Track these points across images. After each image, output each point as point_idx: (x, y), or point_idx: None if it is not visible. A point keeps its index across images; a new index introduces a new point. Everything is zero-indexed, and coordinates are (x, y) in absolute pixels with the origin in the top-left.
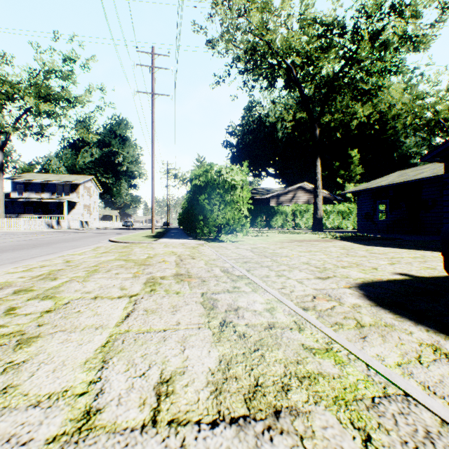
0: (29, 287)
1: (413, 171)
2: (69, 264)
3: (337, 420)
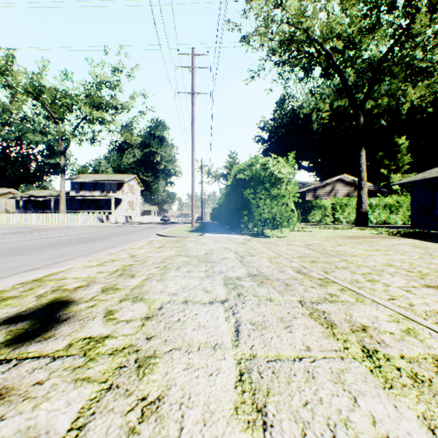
0: (113, 284)
1: None
2: (136, 259)
3: None
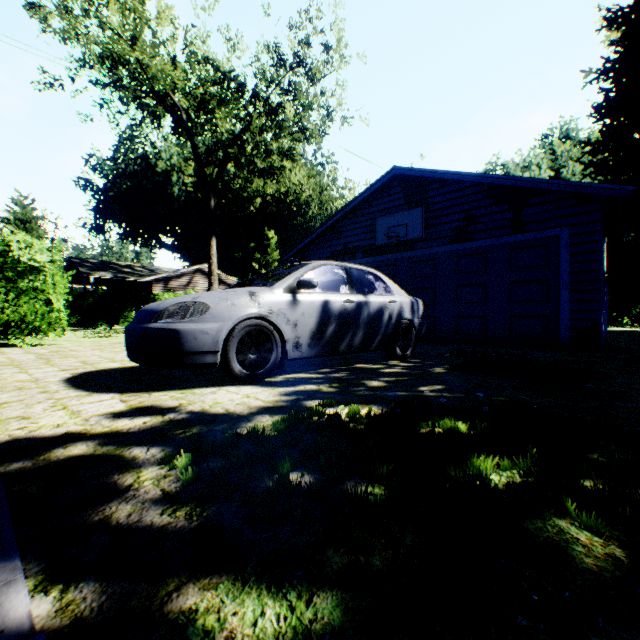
0: None
1: None
2: None
3: None
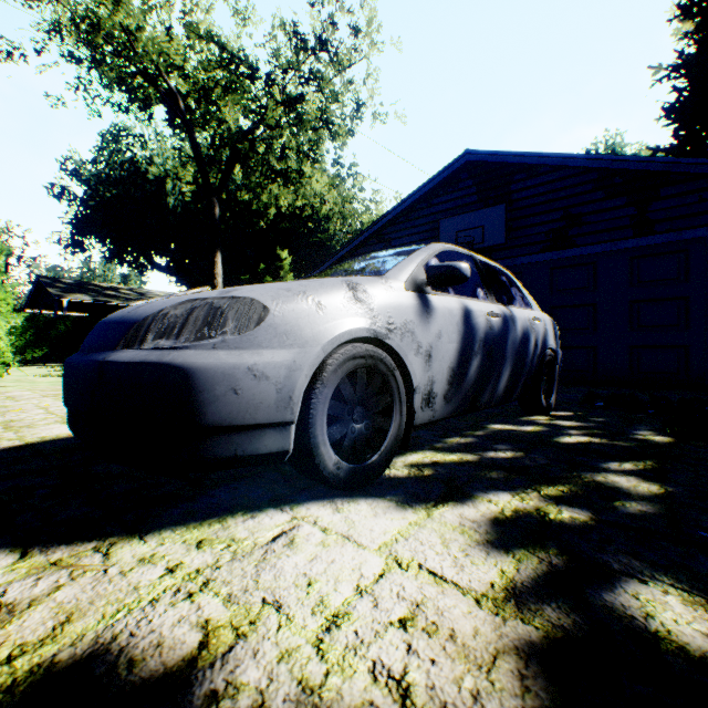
0: None
1: None
2: None
3: None
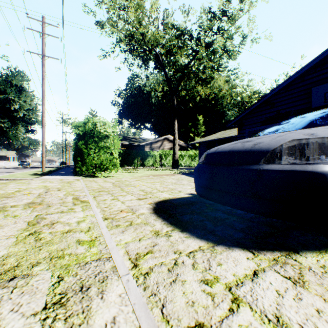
0: None
1: (228, 132)
2: None
3: (51, 275)
